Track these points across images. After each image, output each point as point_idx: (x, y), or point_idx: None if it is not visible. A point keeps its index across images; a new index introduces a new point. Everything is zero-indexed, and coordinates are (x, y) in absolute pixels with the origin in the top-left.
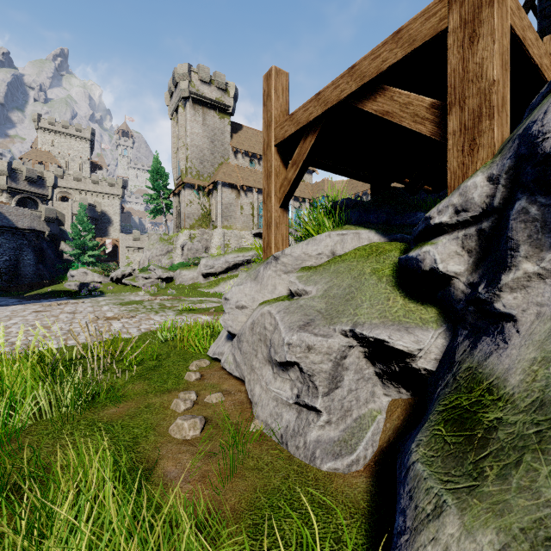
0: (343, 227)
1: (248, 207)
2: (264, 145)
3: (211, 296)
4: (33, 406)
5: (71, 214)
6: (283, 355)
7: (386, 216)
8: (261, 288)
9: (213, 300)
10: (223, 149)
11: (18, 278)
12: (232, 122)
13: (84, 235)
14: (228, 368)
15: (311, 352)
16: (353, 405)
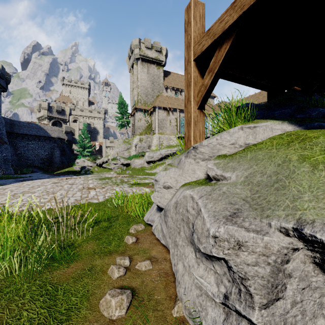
0: (254, 121)
1: (174, 120)
2: (185, 62)
3: (151, 175)
4: (6, 264)
5: (78, 129)
6: (208, 248)
7: (290, 112)
8: (183, 173)
9: (152, 178)
10: (159, 87)
11: (52, 164)
12: (164, 71)
13: (84, 140)
14: (157, 235)
15: (242, 250)
16: (298, 321)
